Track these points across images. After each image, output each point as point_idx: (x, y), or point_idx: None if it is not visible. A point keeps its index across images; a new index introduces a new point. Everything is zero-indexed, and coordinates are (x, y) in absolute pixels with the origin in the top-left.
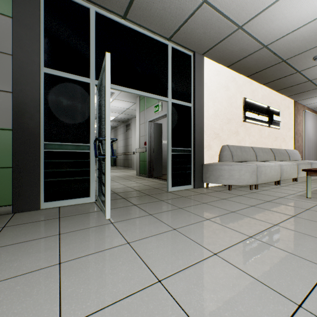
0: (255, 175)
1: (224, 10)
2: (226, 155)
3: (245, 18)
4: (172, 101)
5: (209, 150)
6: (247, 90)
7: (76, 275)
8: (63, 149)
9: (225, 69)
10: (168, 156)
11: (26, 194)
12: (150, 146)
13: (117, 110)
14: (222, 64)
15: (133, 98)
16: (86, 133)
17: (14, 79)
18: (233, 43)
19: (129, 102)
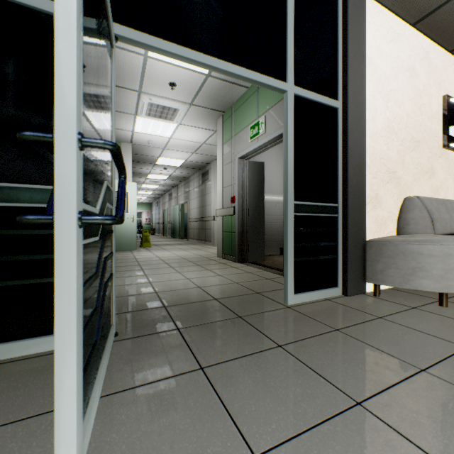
0: None
1: None
2: (417, 220)
3: None
4: (296, 91)
5: (376, 208)
6: (450, 80)
7: None
8: (3, 201)
9: (408, 30)
10: (286, 222)
11: None
12: (242, 205)
13: (186, 146)
14: (403, 15)
15: (211, 120)
16: None
17: None
18: None
19: (205, 129)
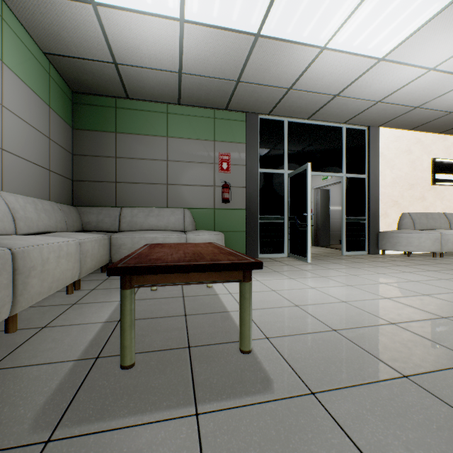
0: (438, 243)
1: (397, 103)
2: (405, 223)
3: (421, 102)
4: (346, 175)
5: (385, 218)
6: (438, 148)
7: (315, 272)
8: (268, 220)
9: (405, 133)
10: (342, 224)
11: (251, 248)
12: (316, 214)
13: None
14: (401, 129)
15: None
16: (281, 209)
17: (246, 179)
18: (411, 116)
19: None
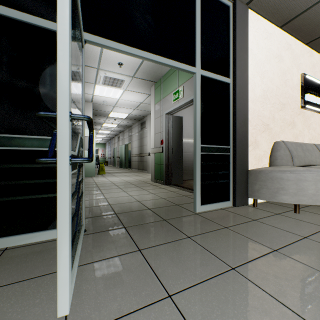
0: None
1: None
2: (282, 156)
3: None
4: (202, 73)
5: (255, 148)
6: (306, 63)
7: None
8: (15, 146)
9: (277, 30)
10: (195, 158)
11: None
12: (168, 145)
13: (129, 105)
14: (274, 21)
15: (147, 87)
16: None
17: None
18: None
19: (143, 93)
